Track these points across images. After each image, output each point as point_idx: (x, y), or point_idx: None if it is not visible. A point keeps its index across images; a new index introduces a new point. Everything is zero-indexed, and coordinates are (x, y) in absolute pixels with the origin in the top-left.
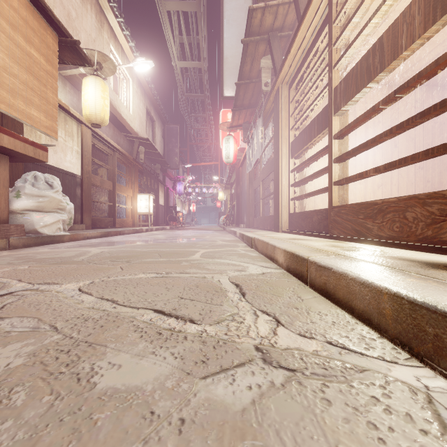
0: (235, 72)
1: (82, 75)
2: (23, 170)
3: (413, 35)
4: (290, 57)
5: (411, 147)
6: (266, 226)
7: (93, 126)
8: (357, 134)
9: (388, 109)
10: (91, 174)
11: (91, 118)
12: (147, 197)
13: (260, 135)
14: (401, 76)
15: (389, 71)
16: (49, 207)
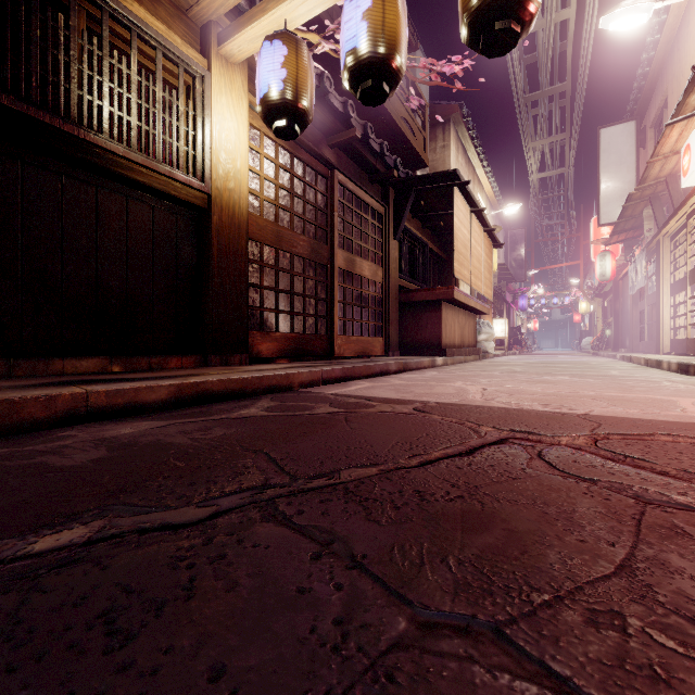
0: (614, 198)
1: None
2: None
3: None
4: (666, 229)
5: None
6: (651, 350)
7: None
8: None
9: None
10: None
11: None
12: (503, 321)
13: (643, 269)
14: None
15: None
16: (489, 339)
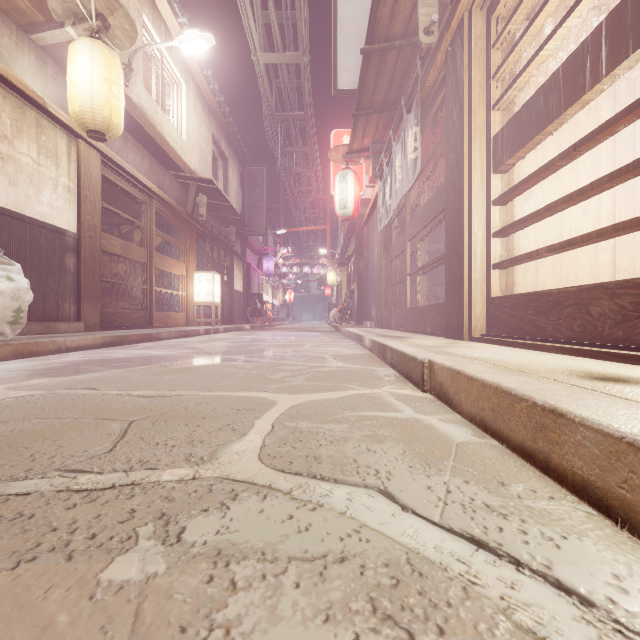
0: (359, 44)
1: None
2: None
3: None
4: None
5: None
6: (422, 326)
7: (90, 135)
8: (638, 121)
9: None
10: (99, 232)
11: (85, 118)
12: (210, 276)
13: (412, 146)
14: None
15: None
16: None
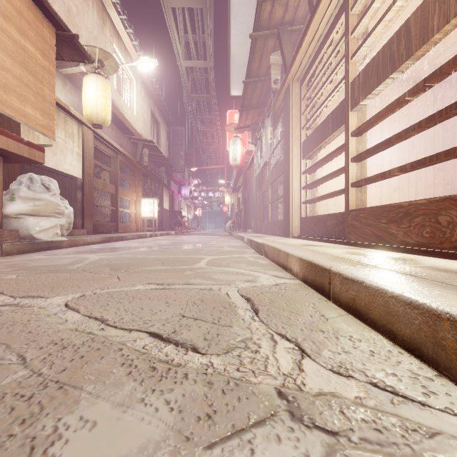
0: (243, 70)
1: (83, 74)
2: (20, 172)
3: (447, 15)
4: (301, 51)
5: (429, 147)
6: (275, 231)
7: (94, 126)
8: (372, 134)
9: (405, 107)
10: (92, 177)
11: (92, 118)
12: (151, 201)
13: (269, 136)
14: (420, 72)
15: (416, 58)
16: (45, 211)
